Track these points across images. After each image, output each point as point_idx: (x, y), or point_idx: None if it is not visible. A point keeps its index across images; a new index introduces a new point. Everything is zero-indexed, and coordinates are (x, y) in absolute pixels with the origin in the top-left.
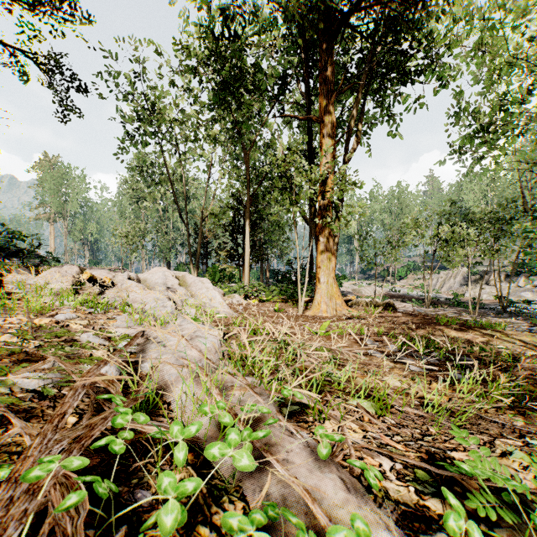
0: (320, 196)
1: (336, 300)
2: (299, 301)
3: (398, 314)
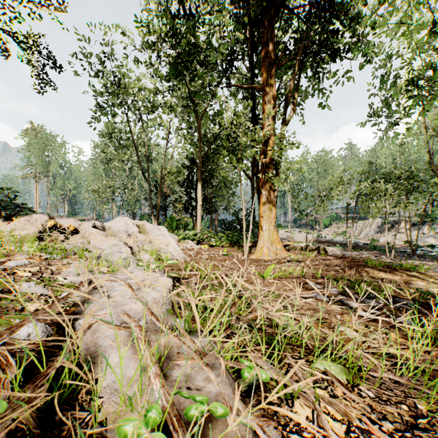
0: (263, 155)
1: (277, 245)
2: (244, 246)
3: (329, 257)
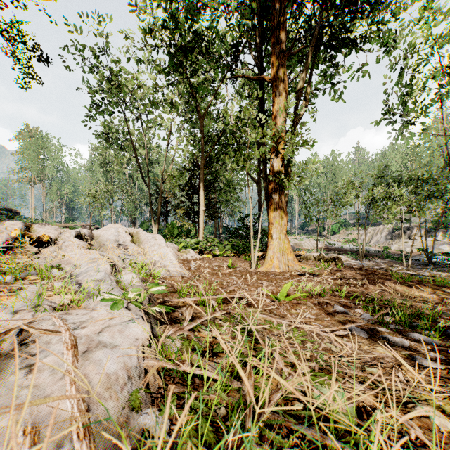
0: (273, 154)
1: (288, 256)
2: (251, 257)
3: (347, 269)
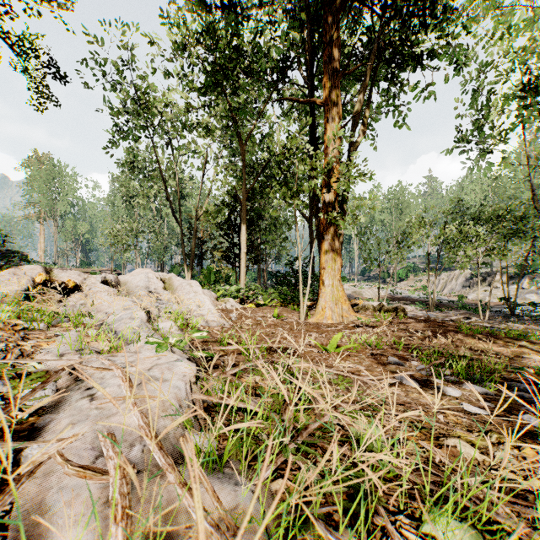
0: (325, 189)
1: (343, 305)
2: (300, 306)
3: (410, 320)
